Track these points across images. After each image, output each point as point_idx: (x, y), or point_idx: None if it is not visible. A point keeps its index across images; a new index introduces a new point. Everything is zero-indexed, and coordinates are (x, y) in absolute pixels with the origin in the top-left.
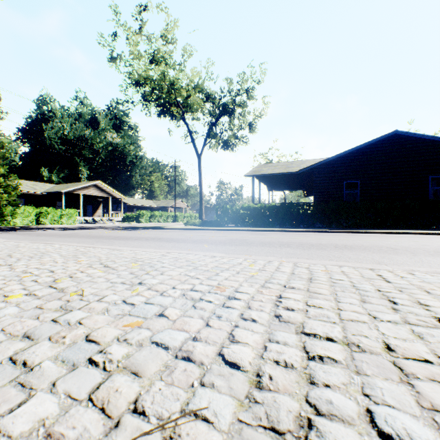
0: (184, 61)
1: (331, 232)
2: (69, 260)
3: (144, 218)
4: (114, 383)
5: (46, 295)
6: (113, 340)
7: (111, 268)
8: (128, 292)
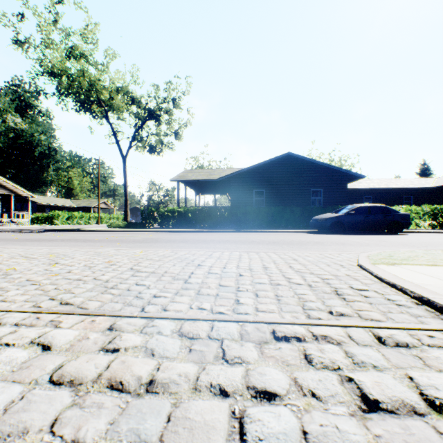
0: (107, 62)
1: (237, 231)
2: None
3: (60, 220)
4: (46, 286)
5: None
6: (43, 280)
7: (31, 258)
8: (48, 267)
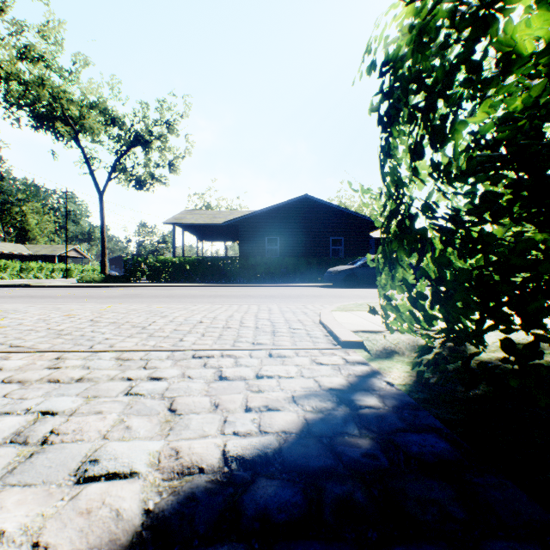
0: (76, 70)
1: (243, 286)
2: None
3: (9, 273)
4: None
5: None
6: None
7: None
8: None
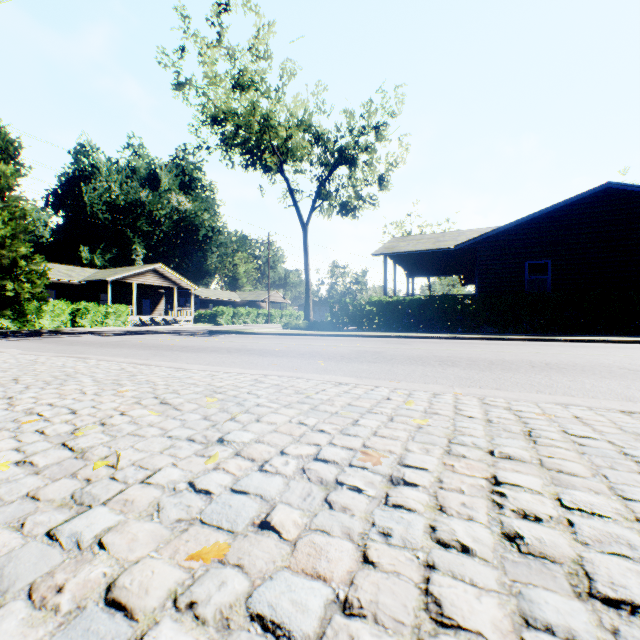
0: (283, 85)
1: (510, 339)
2: (104, 390)
3: (224, 318)
4: None
5: (51, 466)
6: (164, 605)
7: (171, 406)
8: (199, 461)
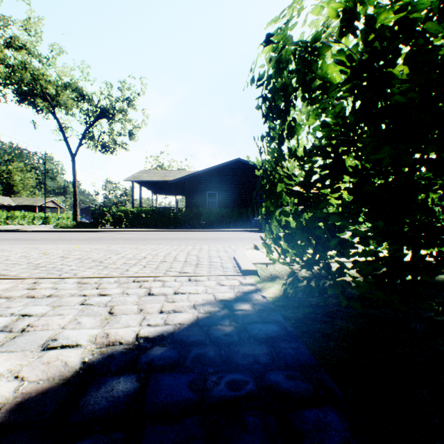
0: (53, 57)
1: (187, 231)
2: None
3: None
4: None
5: None
6: None
7: None
8: None
